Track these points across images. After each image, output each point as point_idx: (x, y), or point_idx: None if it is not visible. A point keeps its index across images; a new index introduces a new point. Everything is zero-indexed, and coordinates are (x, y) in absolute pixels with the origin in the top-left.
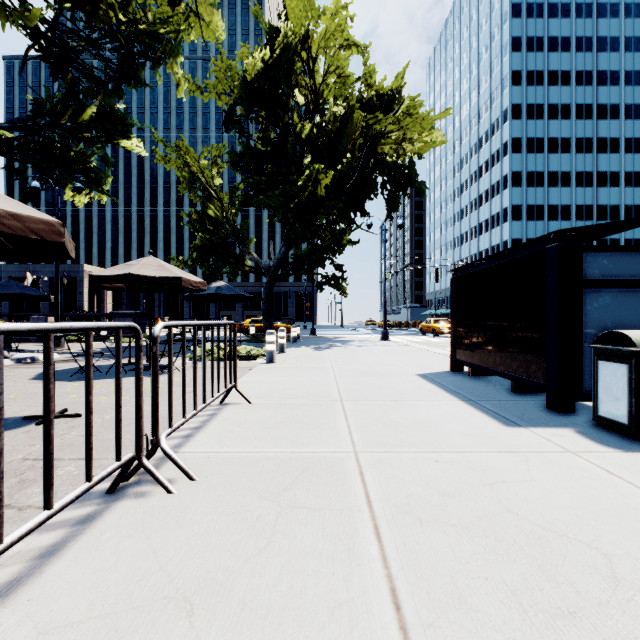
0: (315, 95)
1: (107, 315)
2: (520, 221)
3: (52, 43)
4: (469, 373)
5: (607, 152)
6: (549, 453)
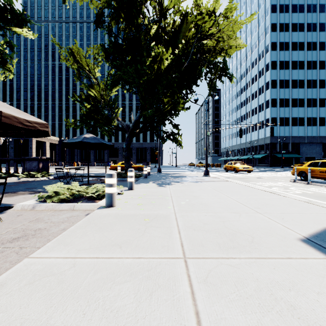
0: (160, 6)
1: (21, 159)
2: (276, 107)
3: None
4: None
5: (325, 69)
6: None
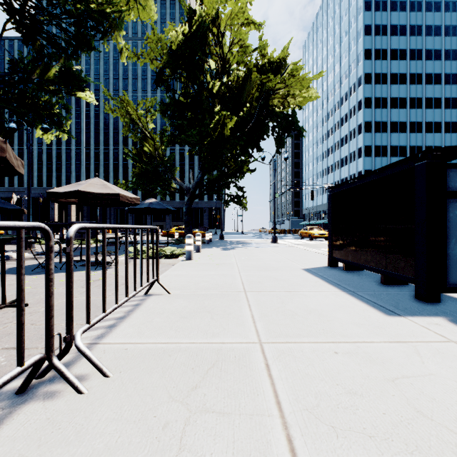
0: (223, 61)
1: (69, 224)
2: (370, 157)
3: (23, 17)
4: (343, 268)
5: (432, 108)
6: (435, 343)
